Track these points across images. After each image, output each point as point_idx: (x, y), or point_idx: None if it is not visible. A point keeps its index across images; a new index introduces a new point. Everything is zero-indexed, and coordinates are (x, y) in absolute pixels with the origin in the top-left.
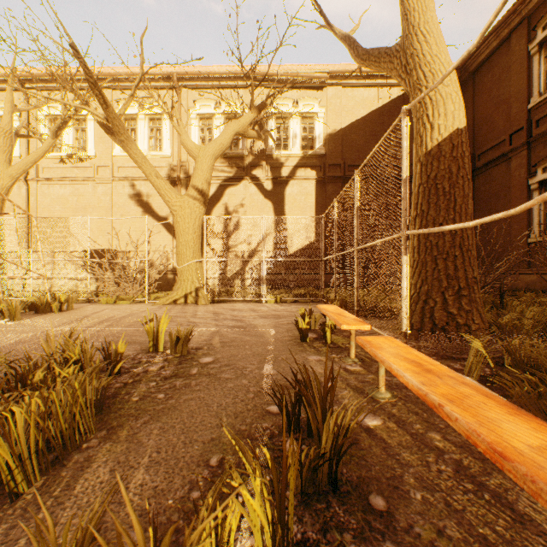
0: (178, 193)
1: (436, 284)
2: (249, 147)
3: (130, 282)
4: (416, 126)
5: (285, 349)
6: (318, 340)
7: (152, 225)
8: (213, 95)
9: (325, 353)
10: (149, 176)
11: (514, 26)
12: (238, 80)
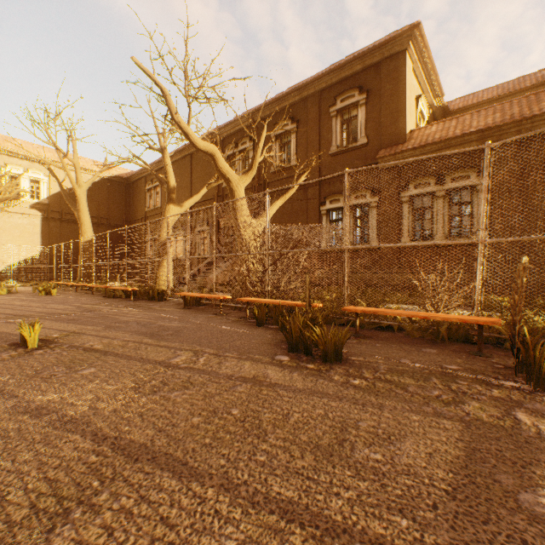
0: None
1: (84, 275)
2: None
3: None
4: (81, 236)
5: None
6: None
7: None
8: None
9: None
10: None
11: (142, 177)
12: None
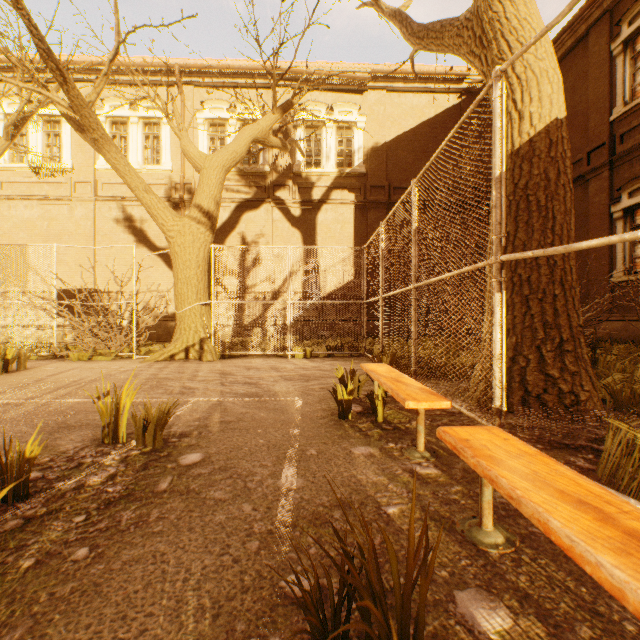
0: (176, 214)
1: (528, 334)
2: (271, 162)
3: (112, 331)
4: None
5: (316, 435)
6: (364, 416)
7: (148, 258)
8: (226, 95)
9: (377, 440)
10: (135, 190)
11: (593, 21)
12: (258, 78)
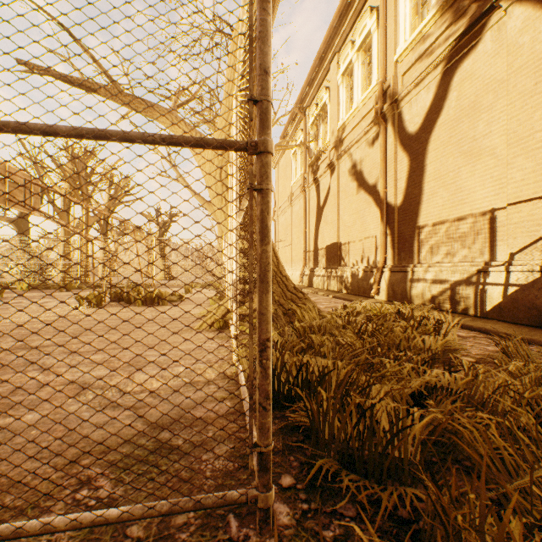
0: None
1: None
2: None
3: None
4: None
5: None
6: None
7: (363, 201)
8: None
9: None
10: None
11: None
12: None
